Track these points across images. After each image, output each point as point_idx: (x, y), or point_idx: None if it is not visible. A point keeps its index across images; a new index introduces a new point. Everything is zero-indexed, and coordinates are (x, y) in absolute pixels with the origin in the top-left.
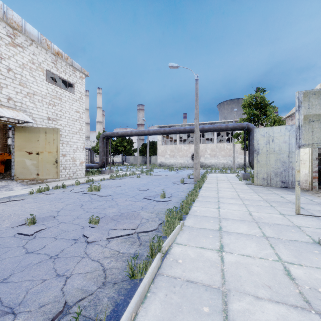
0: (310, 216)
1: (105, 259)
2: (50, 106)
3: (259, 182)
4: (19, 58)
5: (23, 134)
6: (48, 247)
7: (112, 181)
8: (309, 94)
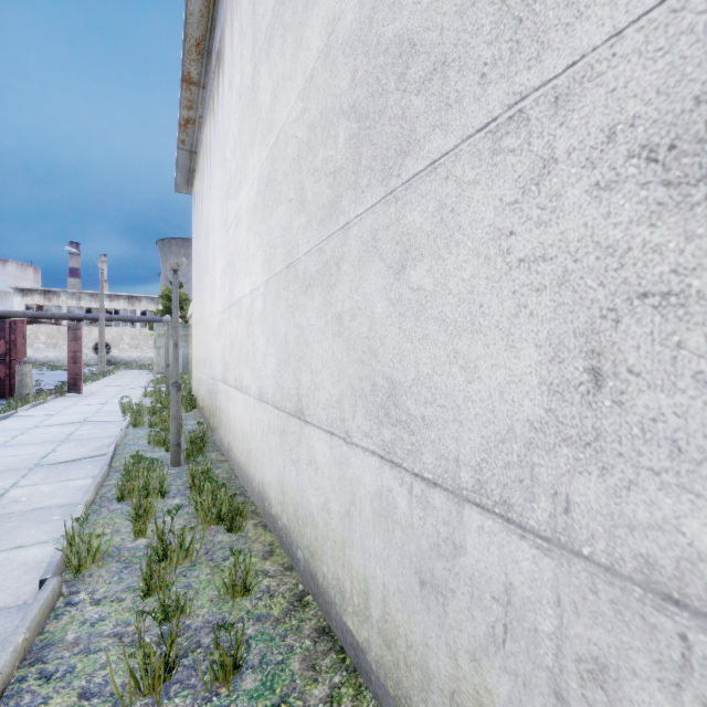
0: None
1: None
2: None
3: (160, 371)
4: None
5: None
6: None
7: None
8: (159, 324)
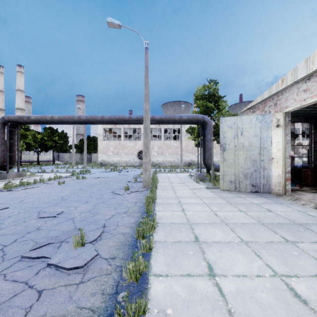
0: None
1: None
2: None
3: (226, 186)
4: None
5: None
6: None
7: (3, 194)
8: None
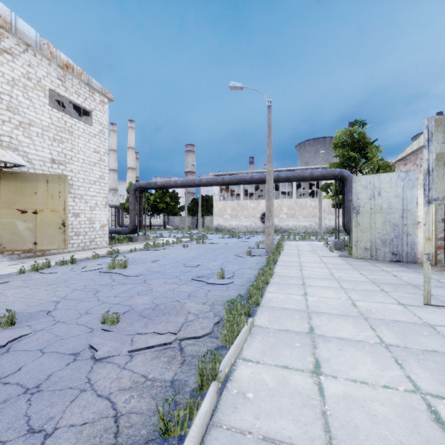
0: (444, 307)
1: (120, 392)
2: (55, 143)
3: (360, 254)
4: (7, 70)
5: (13, 184)
6: (27, 370)
7: (146, 252)
8: (444, 121)
